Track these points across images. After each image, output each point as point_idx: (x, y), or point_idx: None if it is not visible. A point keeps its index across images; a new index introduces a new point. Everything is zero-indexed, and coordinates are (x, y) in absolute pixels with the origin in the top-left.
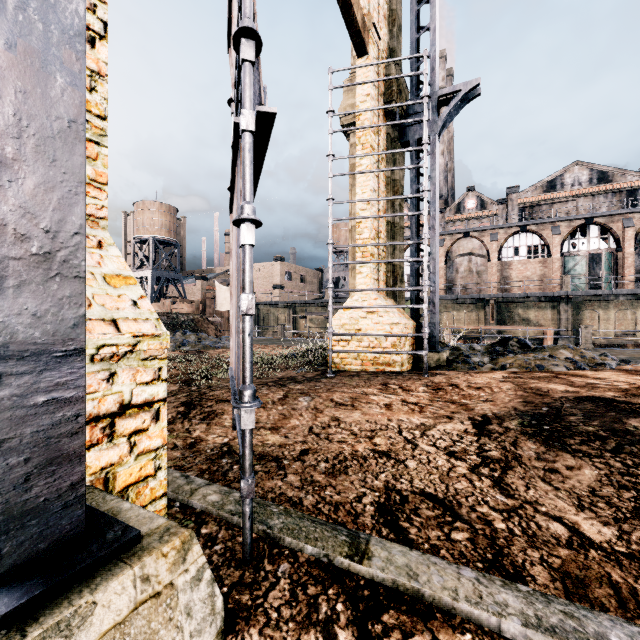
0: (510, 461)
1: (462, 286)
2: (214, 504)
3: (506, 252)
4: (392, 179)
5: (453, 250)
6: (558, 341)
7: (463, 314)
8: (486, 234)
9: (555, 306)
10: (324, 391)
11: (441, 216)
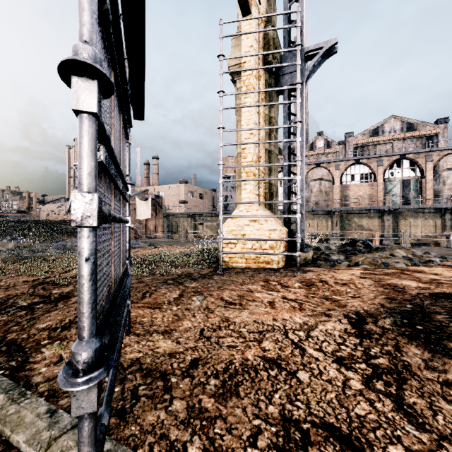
0: (401, 371)
1: (315, 202)
2: None
3: (345, 178)
4: (269, 116)
5: (308, 176)
6: (383, 241)
7: (316, 222)
8: (332, 165)
9: (380, 216)
10: (215, 289)
11: None
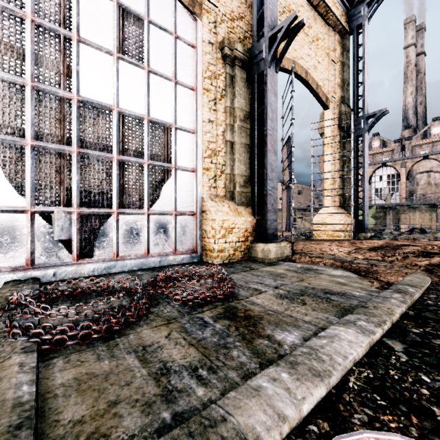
0: (356, 252)
1: (422, 195)
2: None
3: None
4: (343, 155)
5: (414, 169)
6: None
7: (418, 215)
8: None
9: None
10: (308, 241)
11: (408, 142)
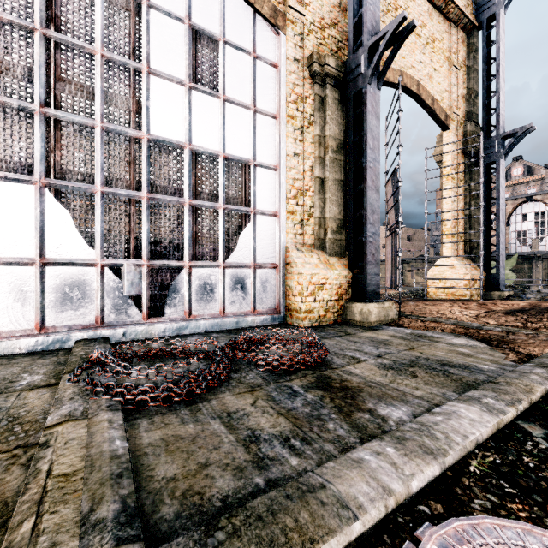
0: (486, 316)
1: None
2: None
3: None
4: (469, 189)
5: None
6: None
7: None
8: None
9: None
10: (421, 301)
11: None
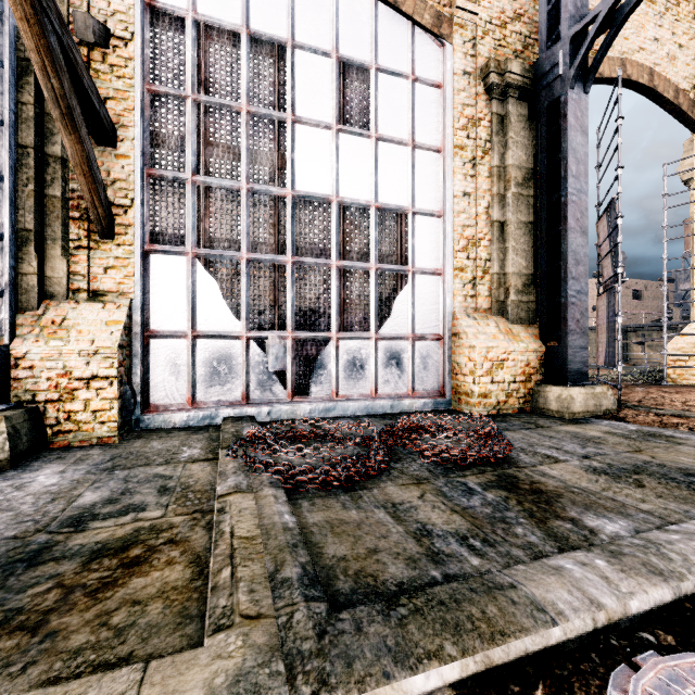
0: None
1: None
2: None
3: None
4: None
5: None
6: None
7: None
8: None
9: None
10: (655, 387)
11: None
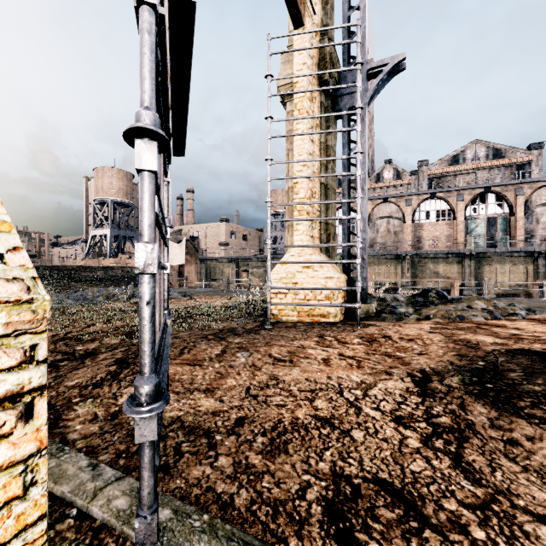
0: (463, 430)
1: (382, 244)
2: (119, 514)
3: (419, 215)
4: (325, 144)
5: (374, 213)
6: (463, 291)
7: (383, 268)
8: (402, 200)
9: (460, 261)
10: (262, 345)
11: None
